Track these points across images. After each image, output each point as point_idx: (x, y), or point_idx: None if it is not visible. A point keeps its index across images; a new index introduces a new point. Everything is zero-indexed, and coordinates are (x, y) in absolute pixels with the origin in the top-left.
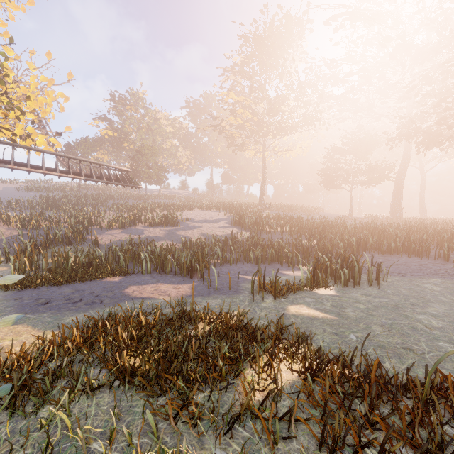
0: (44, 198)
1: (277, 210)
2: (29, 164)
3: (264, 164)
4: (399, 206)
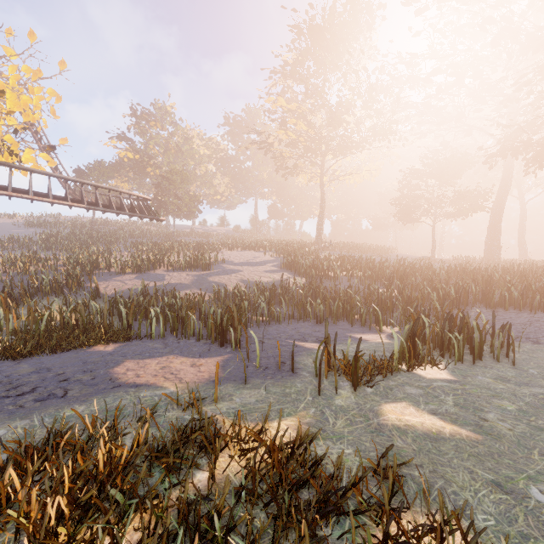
0: (45, 235)
1: (338, 250)
2: (10, 187)
3: (323, 191)
4: (497, 245)
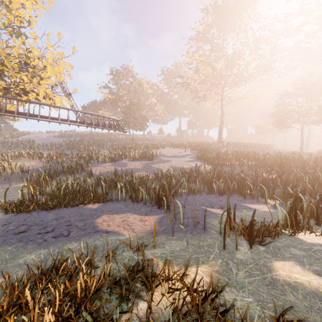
0: (67, 141)
1: (233, 147)
2: (49, 117)
3: (222, 110)
4: None
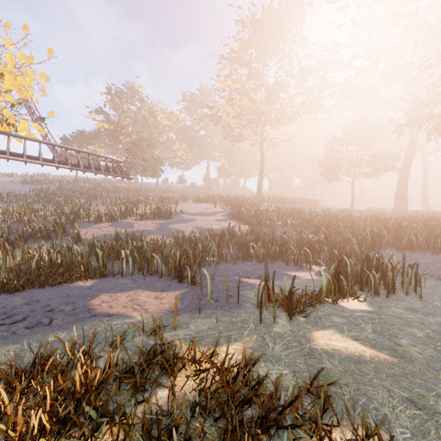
0: (37, 190)
1: (275, 202)
2: (8, 152)
3: (262, 155)
4: (404, 198)
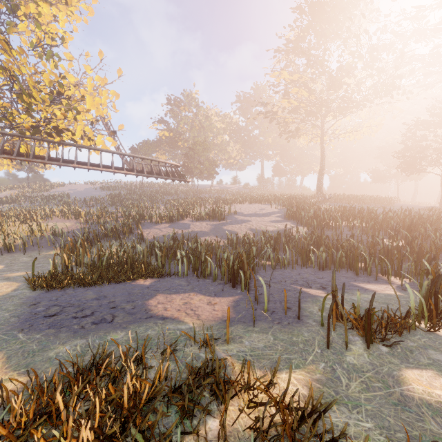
0: (112, 195)
1: (338, 201)
2: (89, 163)
3: (323, 149)
4: None
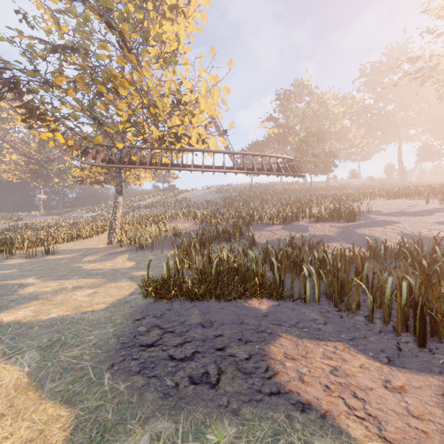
0: (224, 198)
1: None
2: (203, 165)
3: None
4: None
